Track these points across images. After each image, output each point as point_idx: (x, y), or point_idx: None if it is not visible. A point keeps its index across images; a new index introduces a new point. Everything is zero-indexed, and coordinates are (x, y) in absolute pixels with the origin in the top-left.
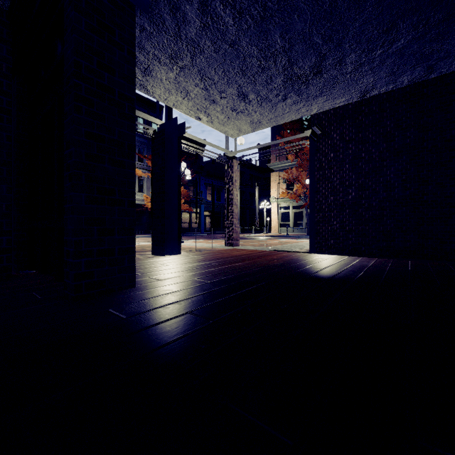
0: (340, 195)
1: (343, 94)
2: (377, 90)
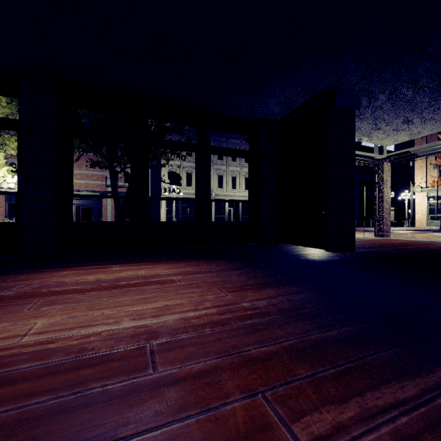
0: None
1: None
2: None
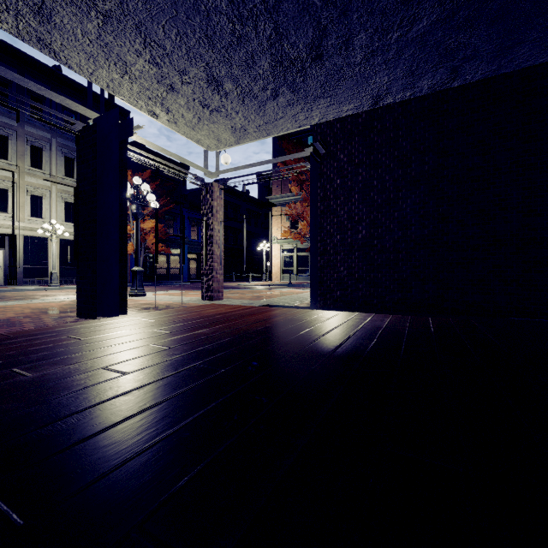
0: (349, 233)
1: (351, 97)
2: (392, 97)
